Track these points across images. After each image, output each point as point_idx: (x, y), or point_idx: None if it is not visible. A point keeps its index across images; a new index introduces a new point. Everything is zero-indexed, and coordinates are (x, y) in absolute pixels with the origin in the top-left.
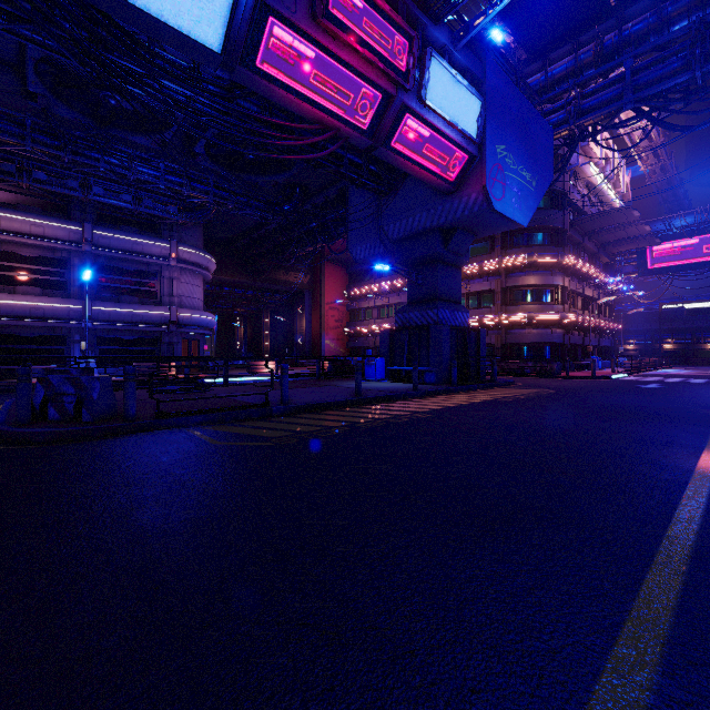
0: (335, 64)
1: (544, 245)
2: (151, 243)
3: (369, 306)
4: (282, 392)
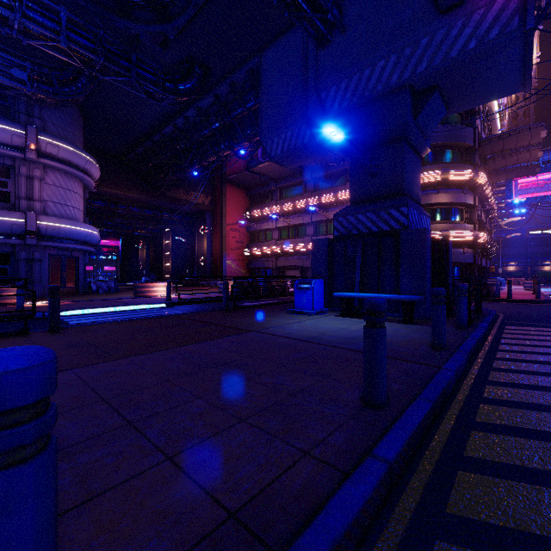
0: None
1: (455, 163)
2: None
3: (270, 228)
4: None
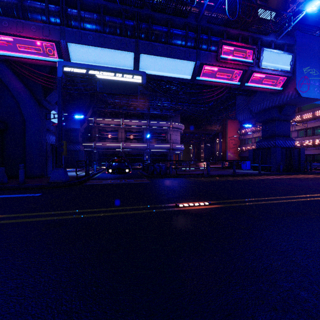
0: (224, 69)
1: None
2: (164, 123)
3: (250, 137)
4: (207, 170)
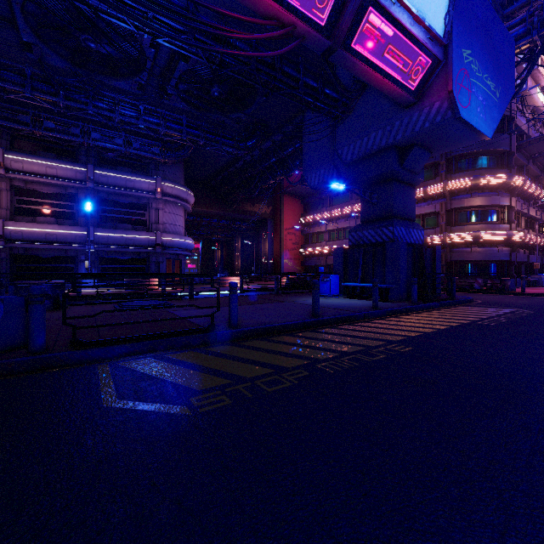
0: None
1: (489, 168)
2: (140, 180)
3: (321, 231)
4: (230, 313)
